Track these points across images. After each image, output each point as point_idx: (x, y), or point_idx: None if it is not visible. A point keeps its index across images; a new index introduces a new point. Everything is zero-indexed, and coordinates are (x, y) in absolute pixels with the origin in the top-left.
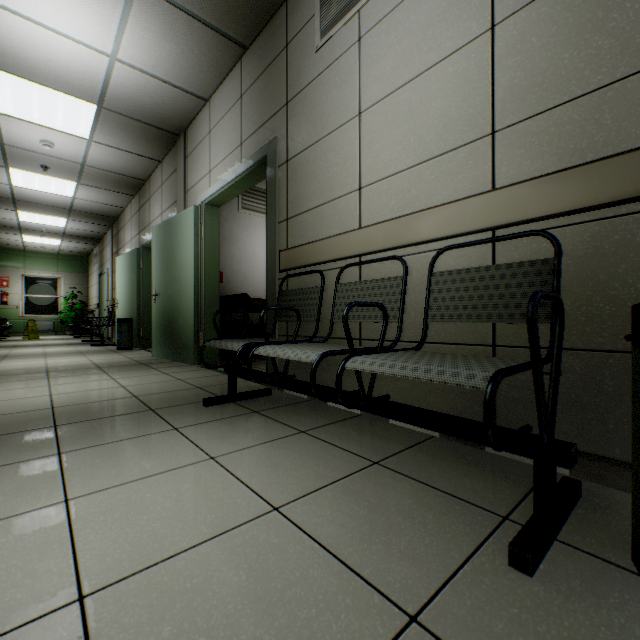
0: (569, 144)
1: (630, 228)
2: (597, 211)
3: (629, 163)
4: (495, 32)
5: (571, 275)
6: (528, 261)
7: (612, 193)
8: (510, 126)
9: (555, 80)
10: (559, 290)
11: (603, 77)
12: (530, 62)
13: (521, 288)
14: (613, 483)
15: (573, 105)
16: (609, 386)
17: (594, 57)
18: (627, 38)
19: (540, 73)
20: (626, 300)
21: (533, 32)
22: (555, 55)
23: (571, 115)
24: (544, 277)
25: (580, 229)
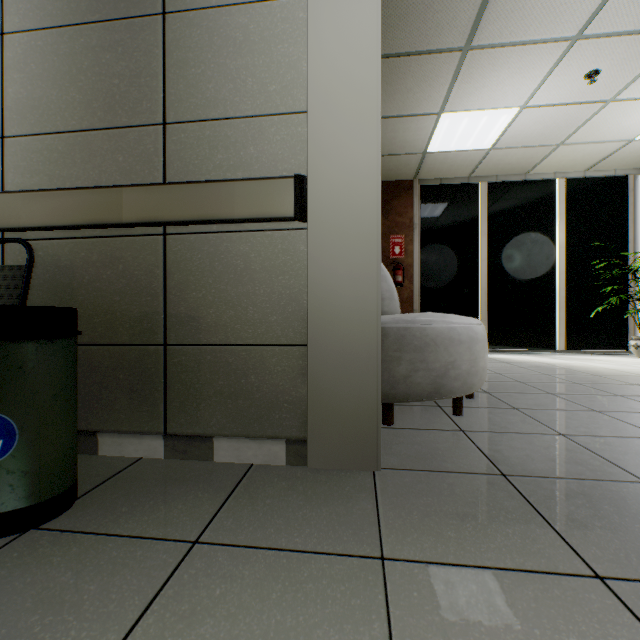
0: (57, 170)
1: (91, 248)
2: (74, 231)
3: (82, 198)
4: (5, 40)
5: (58, 282)
6: (10, 266)
7: (74, 218)
8: (17, 137)
9: (48, 110)
10: (27, 294)
11: (77, 123)
12: (31, 85)
13: (1, 290)
14: (79, 450)
15: (60, 138)
16: (80, 373)
17: (72, 104)
18: (90, 100)
19: (38, 99)
20: (89, 304)
21: (34, 59)
22: (48, 88)
23: (58, 145)
24: (18, 281)
25: (64, 244)
